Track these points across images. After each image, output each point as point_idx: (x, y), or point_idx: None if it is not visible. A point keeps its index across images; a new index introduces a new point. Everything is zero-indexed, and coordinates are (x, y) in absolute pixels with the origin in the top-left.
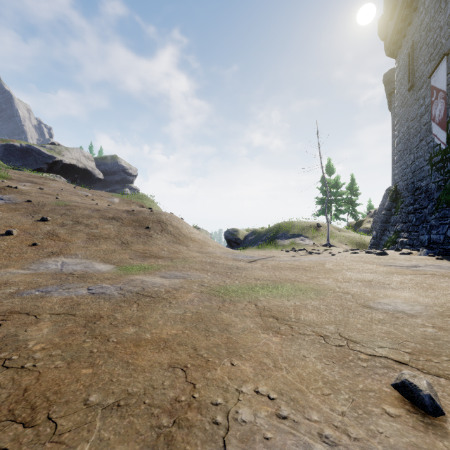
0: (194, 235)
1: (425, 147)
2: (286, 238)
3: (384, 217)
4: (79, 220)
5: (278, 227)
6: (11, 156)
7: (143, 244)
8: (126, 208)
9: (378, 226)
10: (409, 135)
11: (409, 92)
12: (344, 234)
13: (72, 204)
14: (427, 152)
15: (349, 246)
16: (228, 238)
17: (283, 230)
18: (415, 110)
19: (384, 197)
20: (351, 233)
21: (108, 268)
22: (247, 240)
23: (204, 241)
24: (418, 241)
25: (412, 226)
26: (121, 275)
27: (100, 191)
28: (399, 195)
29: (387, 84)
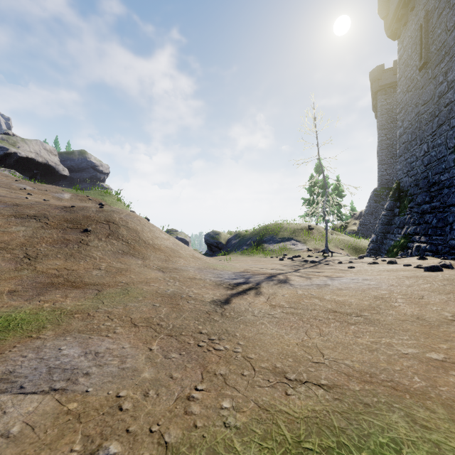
0: (160, 240)
1: (447, 132)
2: (275, 242)
3: (385, 218)
4: None
5: (265, 229)
6: None
7: (65, 258)
8: (65, 203)
9: (378, 229)
10: (420, 122)
11: (420, 72)
12: (338, 237)
13: None
14: (452, 137)
15: (345, 251)
16: (209, 241)
17: (271, 233)
18: (429, 90)
19: (370, 199)
20: (344, 236)
21: None
22: (230, 244)
23: (173, 249)
24: (446, 247)
25: (432, 228)
26: None
27: (50, 185)
28: (403, 193)
29: (374, 82)
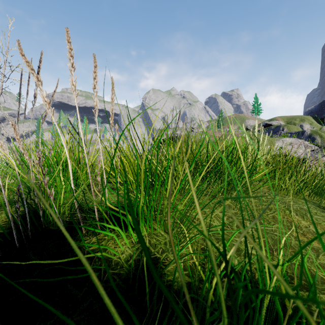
0: None
1: None
2: None
3: None
4: None
5: None
6: (324, 109)
7: None
8: None
9: None
10: None
11: None
12: None
13: None
14: None
15: None
16: None
17: None
18: None
19: None
20: None
21: None
22: None
23: None
24: None
25: None
26: None
27: None
28: None
29: None
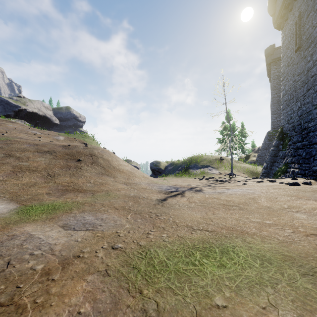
0: (122, 166)
1: (312, 94)
2: (197, 168)
3: (273, 152)
4: (12, 153)
5: (191, 160)
6: None
7: (70, 176)
8: (64, 143)
9: (268, 159)
10: (296, 87)
11: (296, 53)
12: (240, 165)
13: (13, 139)
14: (315, 98)
15: (245, 174)
16: (153, 168)
17: (195, 162)
18: (302, 66)
19: (265, 138)
20: (245, 164)
21: (5, 209)
22: (167, 169)
23: (131, 172)
24: (310, 171)
25: (302, 158)
26: (8, 224)
27: (50, 131)
28: (285, 135)
29: (268, 56)
